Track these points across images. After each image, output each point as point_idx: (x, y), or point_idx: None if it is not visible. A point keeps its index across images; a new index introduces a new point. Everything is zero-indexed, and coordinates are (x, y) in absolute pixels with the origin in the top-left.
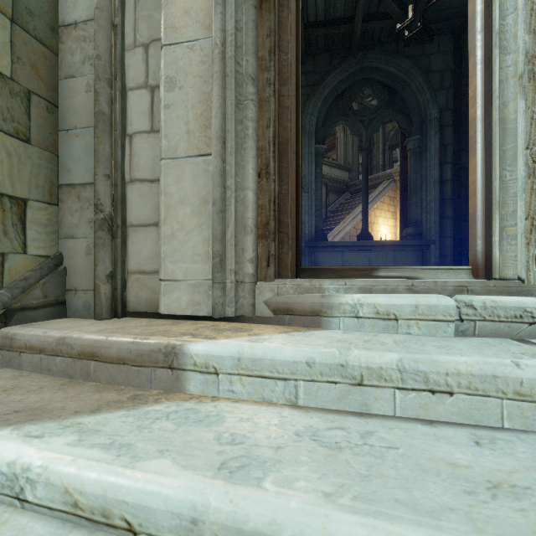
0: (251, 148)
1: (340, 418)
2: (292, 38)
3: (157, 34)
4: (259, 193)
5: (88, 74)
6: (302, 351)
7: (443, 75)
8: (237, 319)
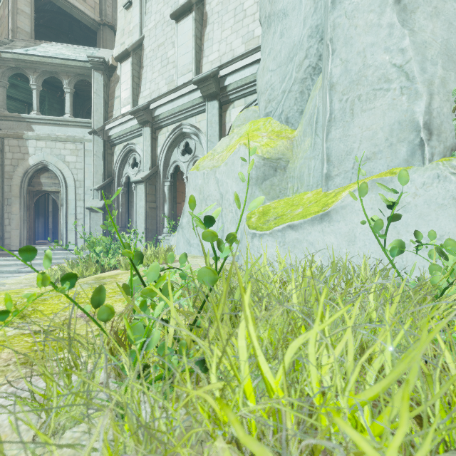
0: (26, 229)
1: None
2: (33, 213)
3: (11, 212)
4: (27, 234)
5: None
6: None
7: None
8: None
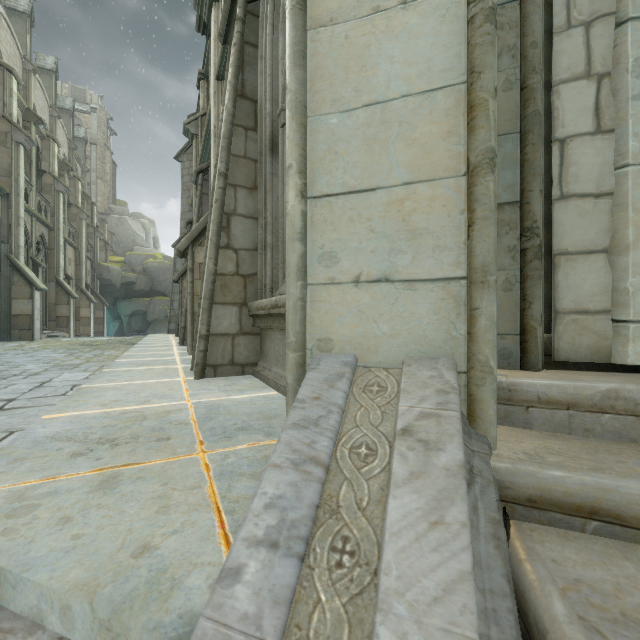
0: None
1: None
2: None
3: (609, 7)
4: None
5: (507, 68)
6: None
7: None
8: None
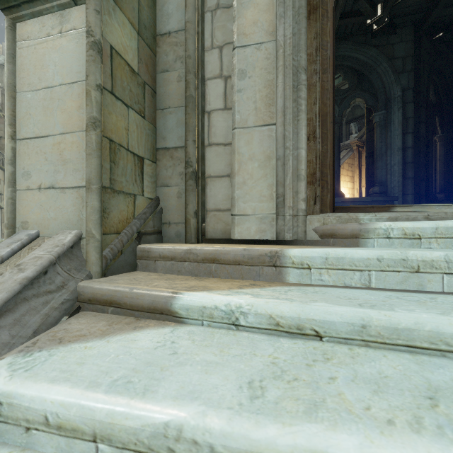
0: (304, 119)
1: (405, 293)
2: (330, 39)
3: (230, 39)
4: (307, 151)
5: (179, 69)
6: (372, 252)
7: (405, 61)
8: (290, 243)
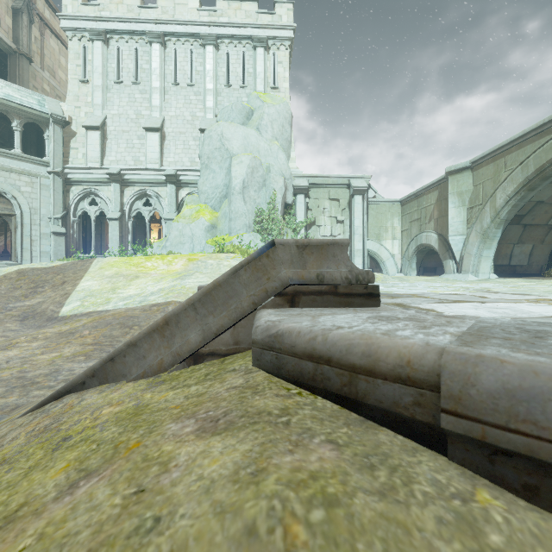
0: None
1: None
2: None
3: None
4: None
5: None
6: None
7: None
8: None
